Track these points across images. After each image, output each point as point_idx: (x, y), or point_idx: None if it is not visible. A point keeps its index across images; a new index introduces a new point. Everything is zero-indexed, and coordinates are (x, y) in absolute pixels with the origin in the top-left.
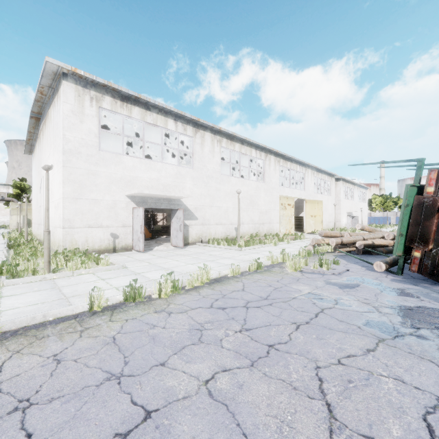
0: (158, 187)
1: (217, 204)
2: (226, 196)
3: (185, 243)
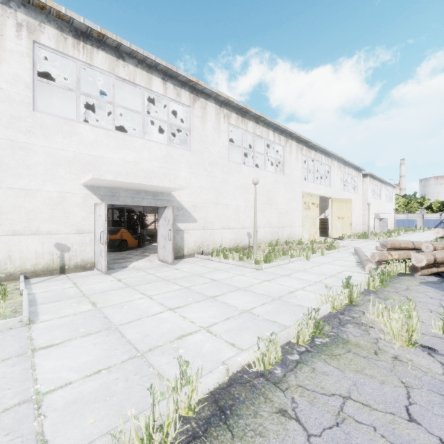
0: (136, 174)
1: (223, 200)
2: (235, 191)
3: (178, 256)
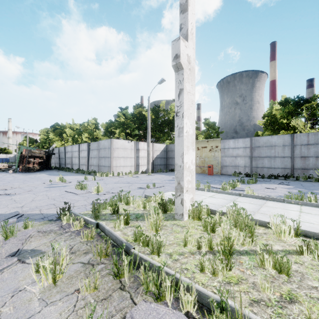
0: None
1: None
2: None
3: None
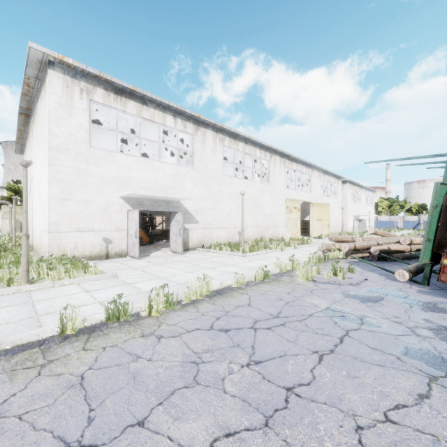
0: (155, 188)
1: (219, 206)
2: (228, 198)
3: (185, 249)
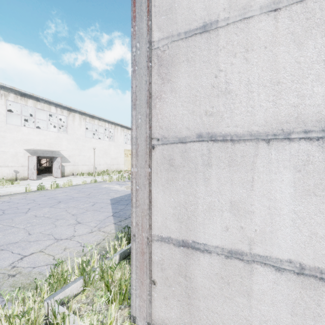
0: (44, 144)
1: (83, 153)
2: (89, 149)
3: (62, 176)
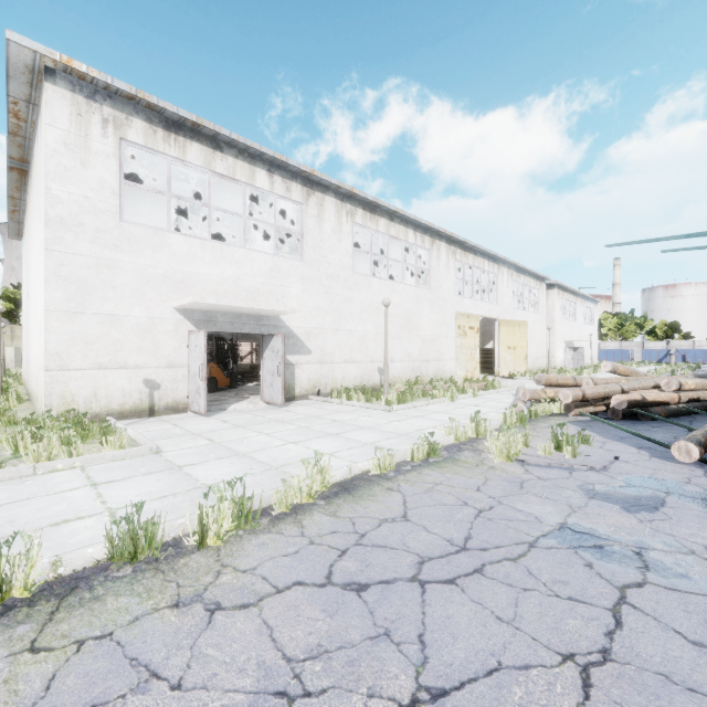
0: (236, 294)
1: (346, 325)
2: (362, 312)
3: (288, 397)
